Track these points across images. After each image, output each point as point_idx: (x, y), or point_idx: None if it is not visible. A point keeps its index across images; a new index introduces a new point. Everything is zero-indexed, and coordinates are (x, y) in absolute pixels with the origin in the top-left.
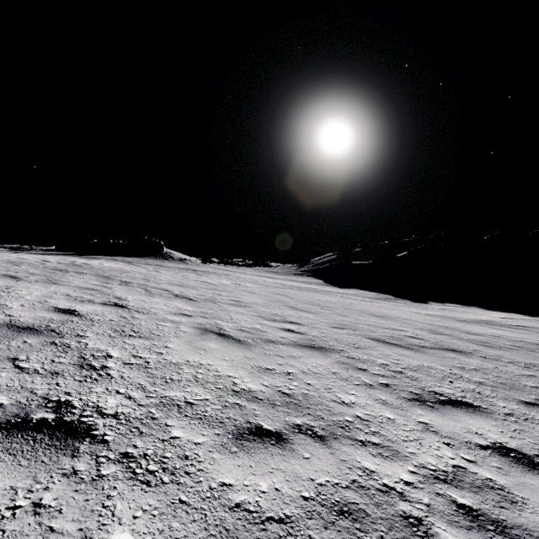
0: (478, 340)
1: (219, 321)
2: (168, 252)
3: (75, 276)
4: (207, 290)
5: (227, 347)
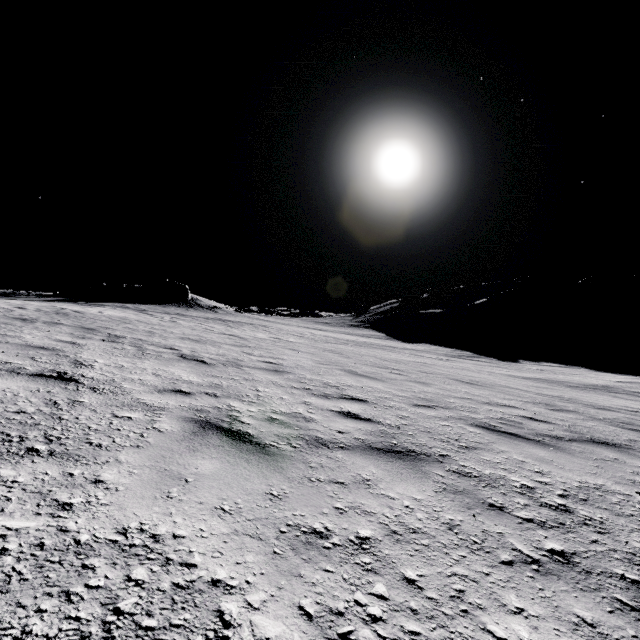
0: (619, 420)
1: (236, 402)
2: (195, 298)
3: (39, 328)
4: (233, 347)
5: (236, 467)
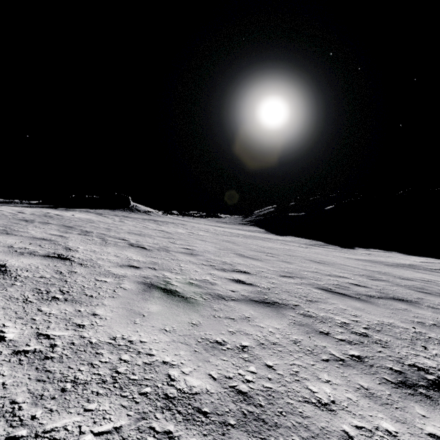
0: (414, 286)
1: (167, 273)
2: (135, 205)
3: (37, 226)
4: (163, 238)
5: (171, 309)
